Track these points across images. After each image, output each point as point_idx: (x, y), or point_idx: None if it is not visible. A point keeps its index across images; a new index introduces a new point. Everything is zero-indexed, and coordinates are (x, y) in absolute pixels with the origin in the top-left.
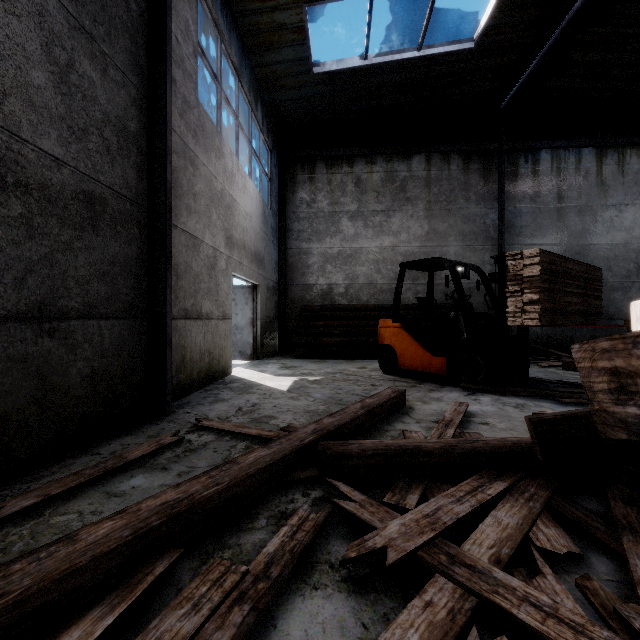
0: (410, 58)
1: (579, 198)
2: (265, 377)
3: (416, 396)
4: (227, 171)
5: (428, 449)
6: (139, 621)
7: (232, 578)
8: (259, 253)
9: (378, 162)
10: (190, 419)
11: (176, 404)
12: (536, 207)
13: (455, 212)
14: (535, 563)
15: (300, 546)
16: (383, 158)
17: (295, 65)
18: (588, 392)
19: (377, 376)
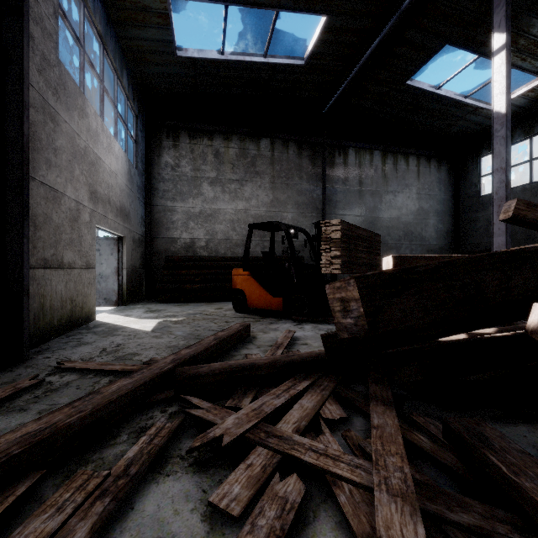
0: (258, 62)
1: (372, 185)
2: (130, 320)
3: (259, 328)
4: (91, 130)
5: (260, 364)
6: (0, 536)
7: (95, 482)
8: (125, 208)
9: (233, 140)
10: (50, 363)
11: (34, 351)
12: (346, 188)
13: (292, 186)
14: (321, 428)
15: (156, 448)
16: (238, 137)
17: (160, 45)
18: (333, 312)
19: (231, 314)
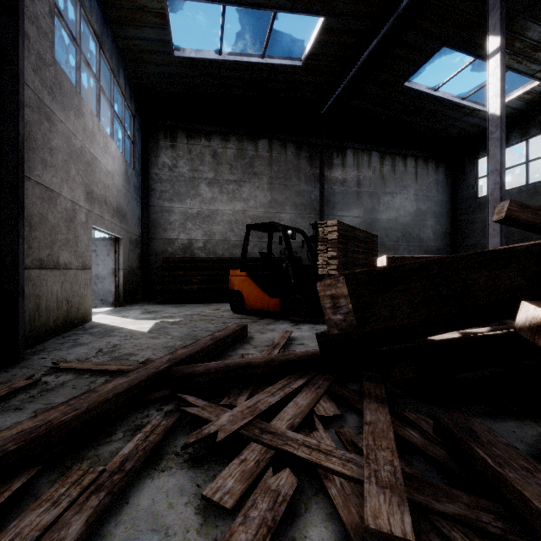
0: (256, 62)
1: (370, 186)
2: (127, 321)
3: (256, 329)
4: (87, 130)
5: (256, 363)
6: None
7: (90, 477)
8: (121, 209)
9: (231, 140)
10: (46, 363)
11: (29, 351)
12: (344, 189)
13: (290, 187)
14: (315, 425)
15: (151, 444)
16: (235, 138)
17: (157, 45)
18: (324, 309)
19: (228, 315)
